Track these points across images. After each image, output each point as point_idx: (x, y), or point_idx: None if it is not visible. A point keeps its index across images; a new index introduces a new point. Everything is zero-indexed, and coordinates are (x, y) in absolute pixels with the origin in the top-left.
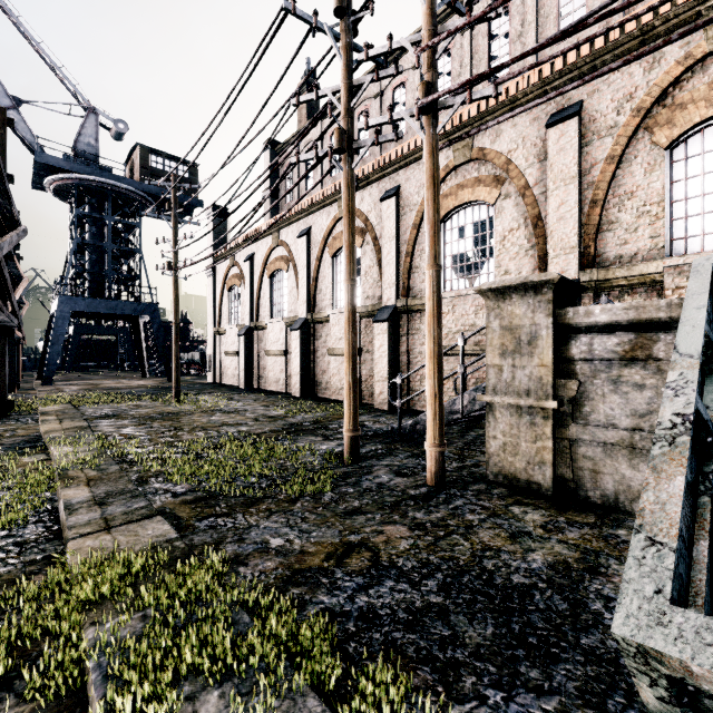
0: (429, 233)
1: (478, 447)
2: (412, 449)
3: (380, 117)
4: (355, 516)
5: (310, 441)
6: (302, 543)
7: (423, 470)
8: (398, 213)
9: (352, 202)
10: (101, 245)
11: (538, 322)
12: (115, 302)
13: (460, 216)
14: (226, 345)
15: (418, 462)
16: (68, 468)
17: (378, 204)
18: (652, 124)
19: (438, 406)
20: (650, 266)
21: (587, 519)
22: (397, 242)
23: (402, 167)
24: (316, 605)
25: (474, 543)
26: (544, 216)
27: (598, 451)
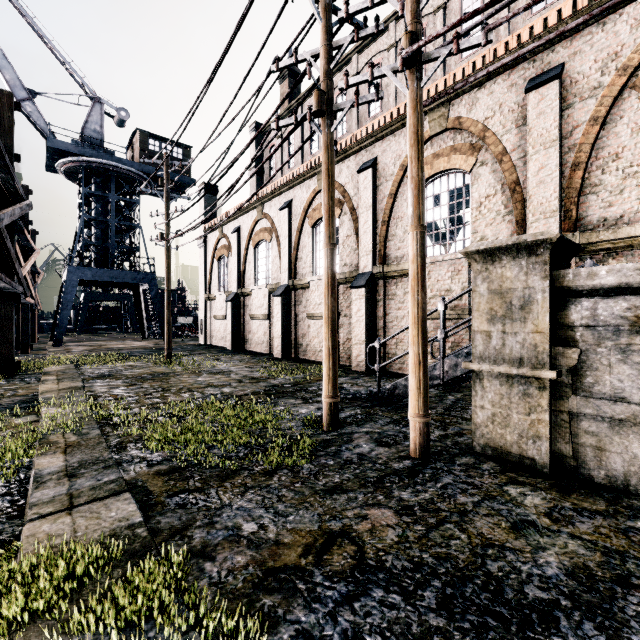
0: (413, 192)
1: (458, 413)
2: (392, 414)
3: (360, 75)
4: (336, 495)
5: (290, 404)
6: (277, 530)
7: (405, 439)
8: (374, 183)
9: (331, 165)
10: (106, 221)
11: (532, 285)
12: (117, 271)
13: (436, 185)
14: (216, 310)
15: (399, 430)
16: (49, 433)
17: (355, 176)
18: (639, 82)
19: (422, 374)
20: (638, 228)
21: (597, 506)
22: (373, 211)
23: (379, 140)
24: (291, 625)
25: (471, 535)
26: (522, 181)
27: (604, 427)
